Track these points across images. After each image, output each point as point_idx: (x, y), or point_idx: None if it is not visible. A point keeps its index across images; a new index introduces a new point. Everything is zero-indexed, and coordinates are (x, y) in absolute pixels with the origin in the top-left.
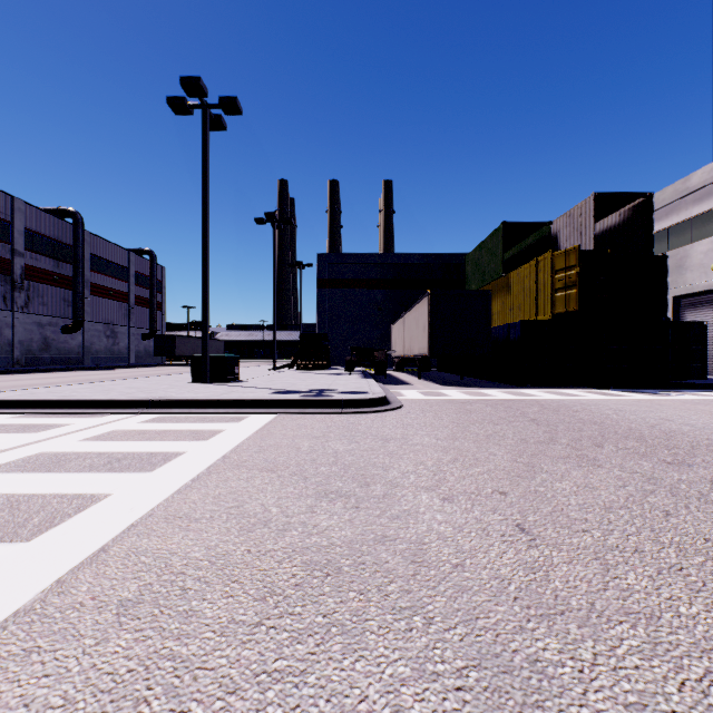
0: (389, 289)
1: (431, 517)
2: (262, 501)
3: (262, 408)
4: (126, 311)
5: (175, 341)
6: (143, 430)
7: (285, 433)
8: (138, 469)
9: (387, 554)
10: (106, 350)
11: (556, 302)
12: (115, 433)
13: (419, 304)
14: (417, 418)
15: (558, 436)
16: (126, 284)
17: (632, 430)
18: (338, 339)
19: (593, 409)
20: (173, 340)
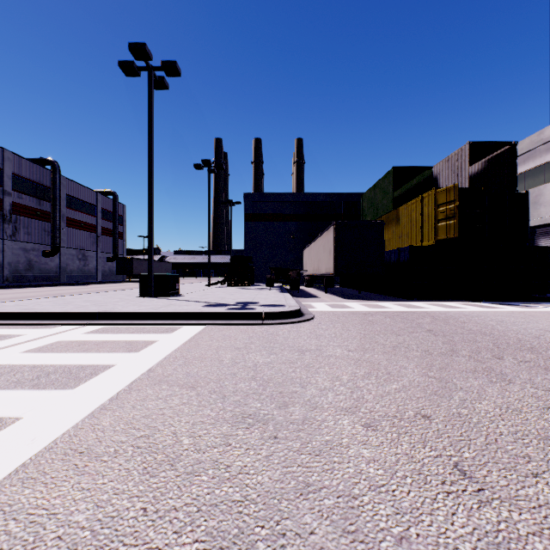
0: (301, 221)
1: (357, 452)
2: (175, 429)
3: (194, 319)
4: (94, 239)
5: (133, 263)
6: (84, 341)
7: (211, 344)
8: (62, 385)
9: (311, 516)
10: (78, 270)
11: (439, 230)
12: (57, 344)
13: (326, 233)
14: (327, 329)
15: (458, 347)
16: (94, 218)
17: (521, 341)
18: (260, 261)
19: (477, 320)
20: (131, 262)
